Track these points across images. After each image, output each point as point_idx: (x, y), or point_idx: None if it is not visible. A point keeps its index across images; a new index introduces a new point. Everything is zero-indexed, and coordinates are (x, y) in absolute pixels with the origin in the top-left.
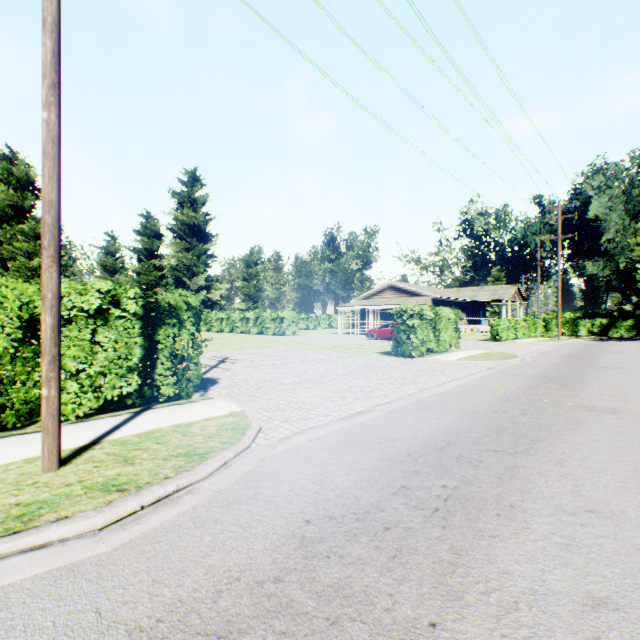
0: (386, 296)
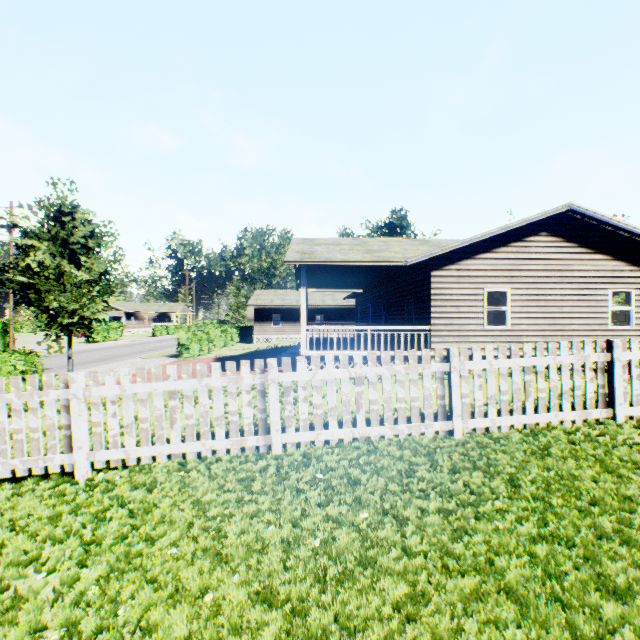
0: None
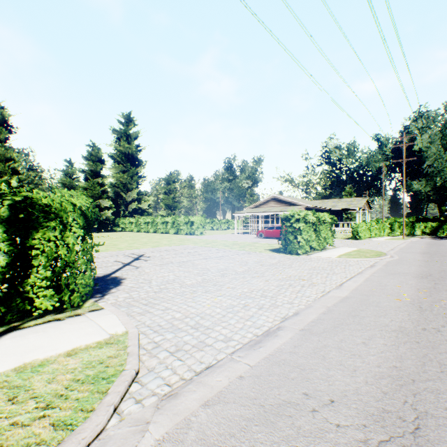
0: (270, 205)
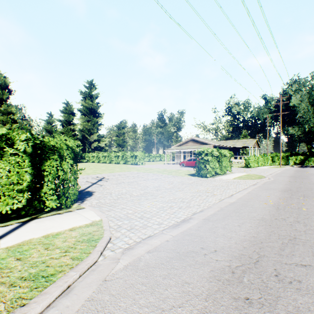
0: (189, 144)
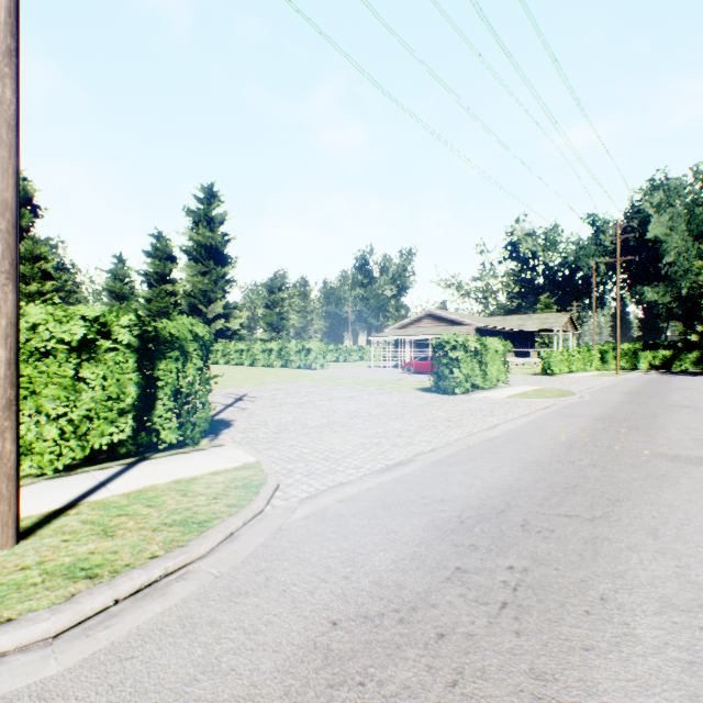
0: (424, 325)
